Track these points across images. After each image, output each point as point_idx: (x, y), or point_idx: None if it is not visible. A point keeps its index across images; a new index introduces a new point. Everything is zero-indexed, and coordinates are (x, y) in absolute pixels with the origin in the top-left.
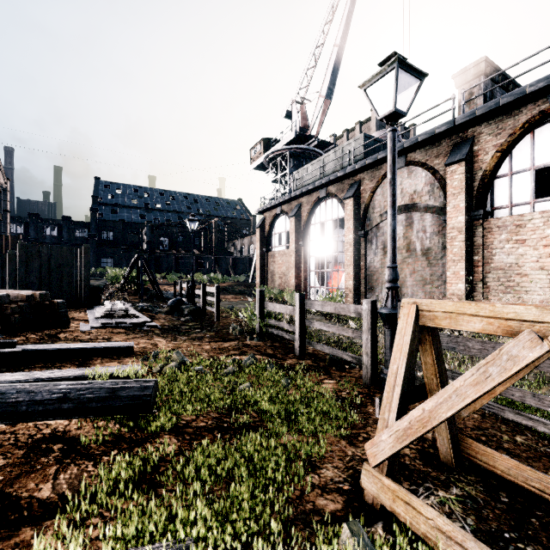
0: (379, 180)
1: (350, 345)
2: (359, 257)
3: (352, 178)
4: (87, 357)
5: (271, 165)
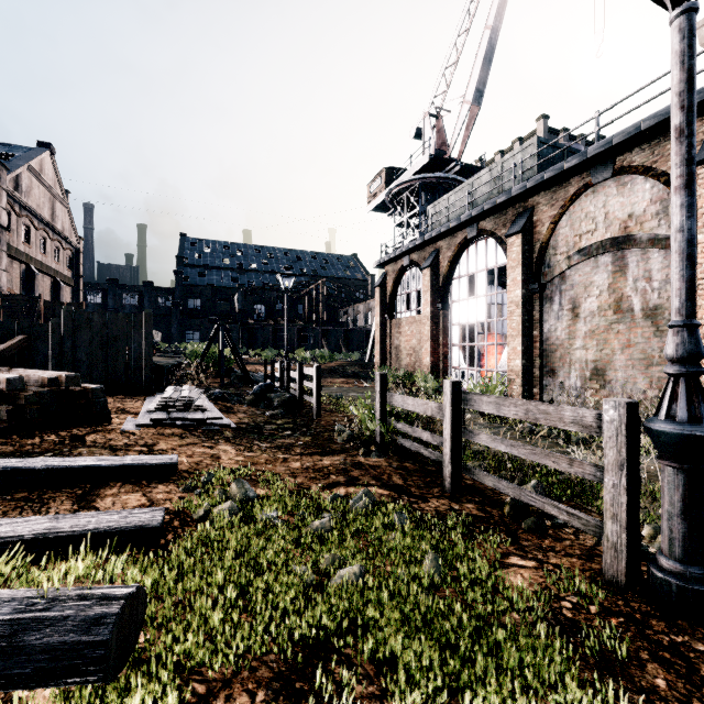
0: (565, 202)
1: (534, 468)
2: (531, 323)
3: (520, 204)
4: (100, 481)
5: (395, 203)
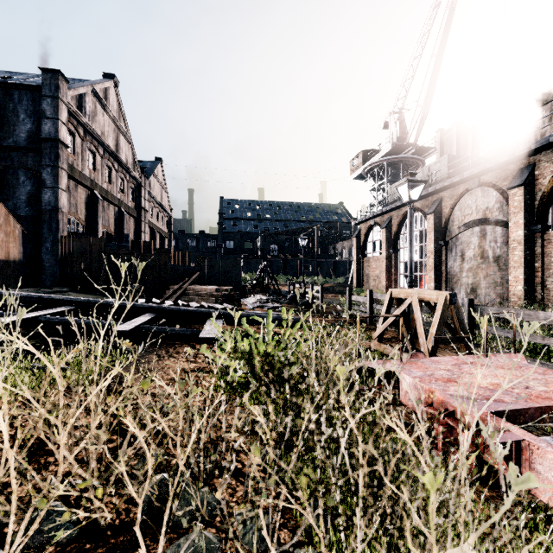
0: (457, 198)
1: None
2: (440, 263)
3: (435, 196)
4: None
5: (369, 175)
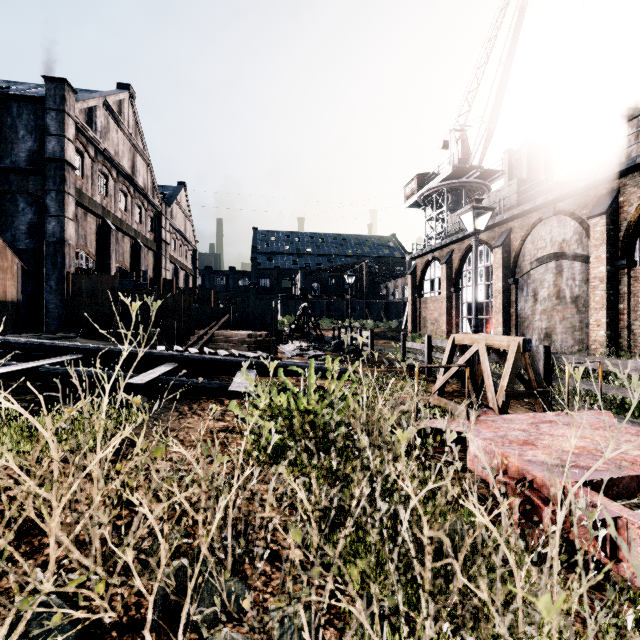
0: (529, 228)
1: None
2: (509, 304)
3: (503, 226)
4: None
5: (426, 203)
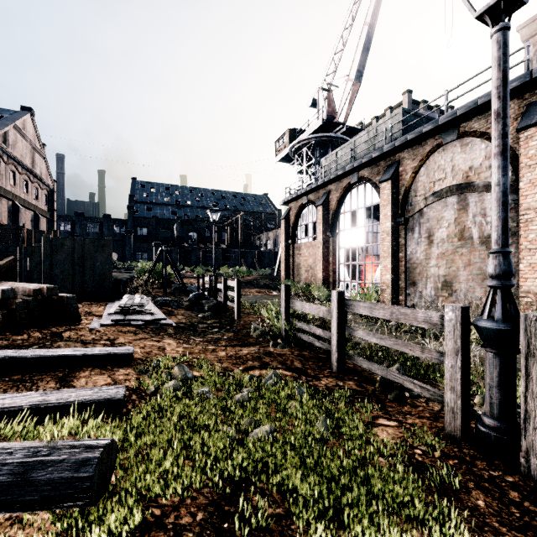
0: (423, 157)
1: (399, 355)
2: (398, 247)
3: (389, 158)
4: (75, 367)
5: (296, 156)
